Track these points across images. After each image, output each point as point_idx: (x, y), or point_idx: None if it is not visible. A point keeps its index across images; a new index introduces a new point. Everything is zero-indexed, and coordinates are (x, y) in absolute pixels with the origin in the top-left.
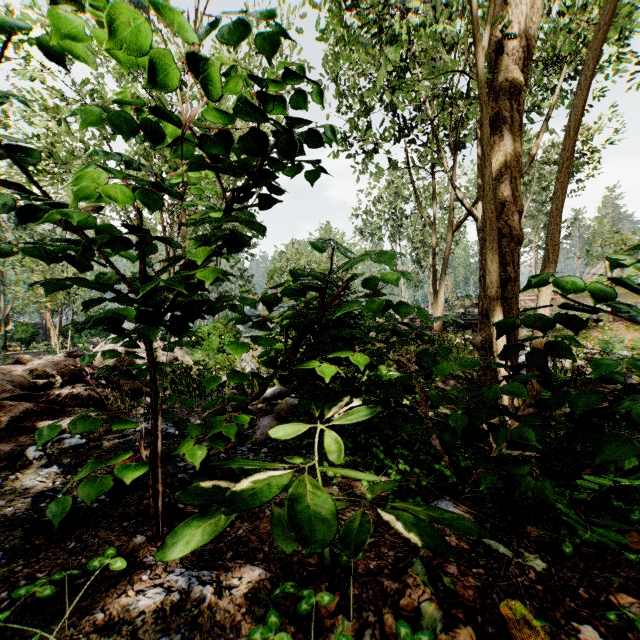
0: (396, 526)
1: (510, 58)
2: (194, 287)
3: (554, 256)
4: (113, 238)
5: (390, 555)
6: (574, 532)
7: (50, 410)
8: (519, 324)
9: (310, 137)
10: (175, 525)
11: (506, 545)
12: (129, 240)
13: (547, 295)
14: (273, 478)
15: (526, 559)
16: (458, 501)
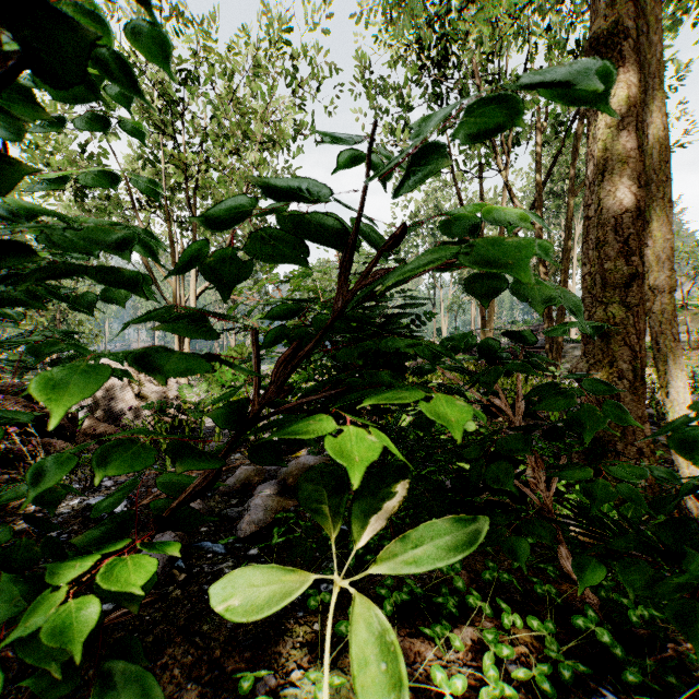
0: None
1: None
2: None
3: None
4: None
5: None
6: None
7: None
8: None
9: None
10: None
11: None
12: None
13: None
14: None
15: None
16: None
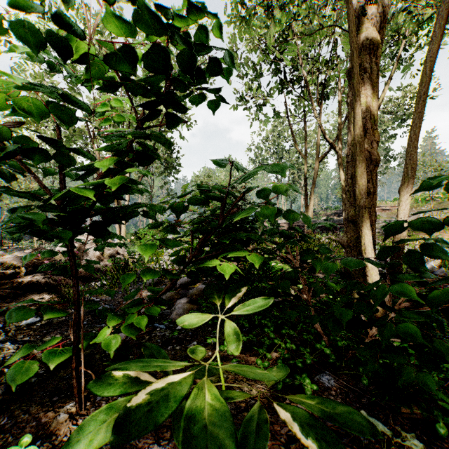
0: (292, 425)
1: (370, 21)
2: (109, 196)
3: (413, 173)
4: (25, 148)
5: (282, 433)
6: (440, 408)
7: (14, 294)
8: (400, 228)
9: (211, 61)
10: (97, 400)
11: (384, 422)
12: (43, 151)
13: (407, 204)
14: (172, 380)
15: (404, 438)
16: (337, 376)
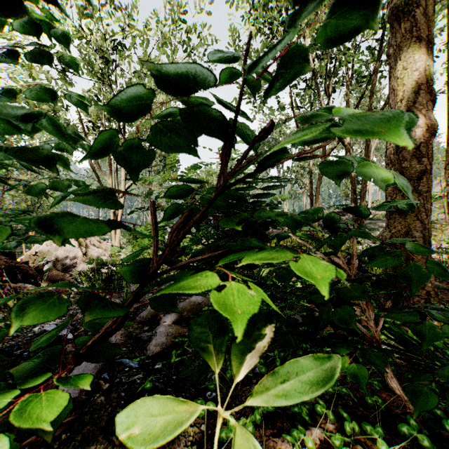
0: None
1: None
2: None
3: None
4: None
5: None
6: None
7: None
8: None
9: None
10: None
11: None
12: None
13: None
14: None
15: None
16: None
